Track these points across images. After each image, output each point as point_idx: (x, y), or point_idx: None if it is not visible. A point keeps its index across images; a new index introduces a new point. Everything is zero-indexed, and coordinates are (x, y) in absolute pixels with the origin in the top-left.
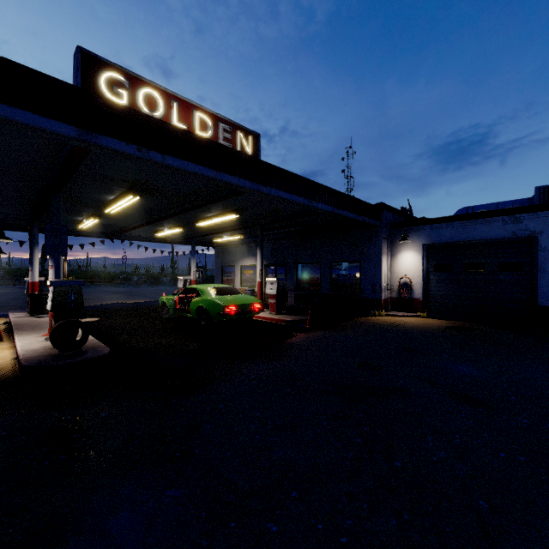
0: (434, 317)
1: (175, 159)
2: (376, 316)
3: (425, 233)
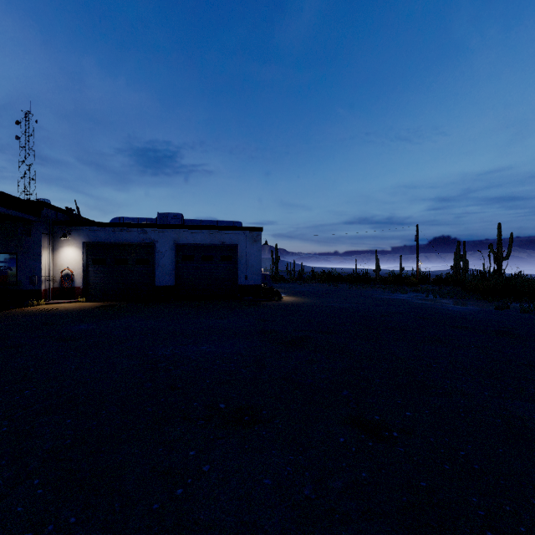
0: (93, 301)
1: None
2: (34, 306)
3: (85, 233)
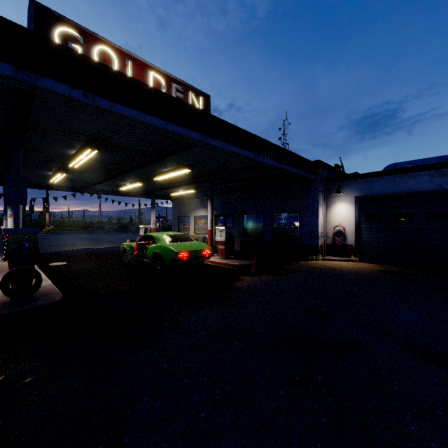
0: (365, 261)
1: (124, 108)
2: (313, 261)
3: (357, 187)
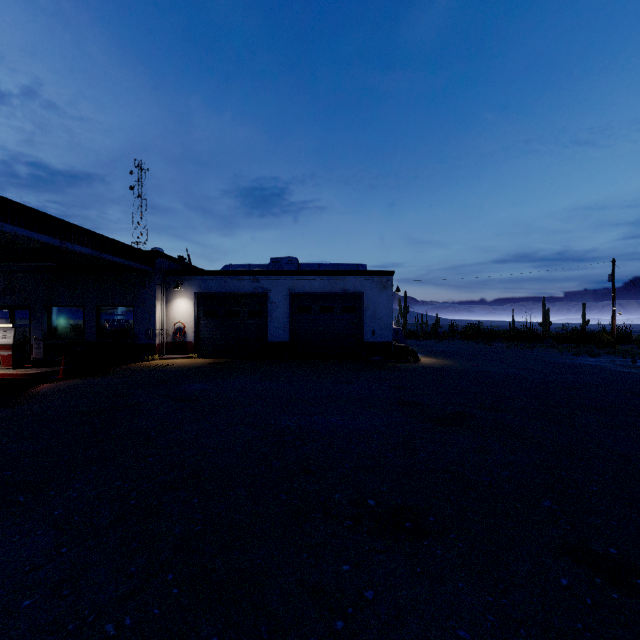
0: (204, 357)
1: None
2: (149, 361)
3: (196, 283)
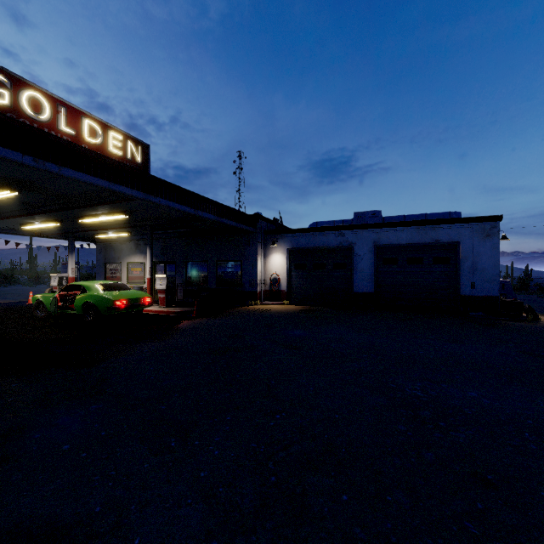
0: (295, 304)
1: (71, 171)
2: (253, 306)
3: (288, 240)
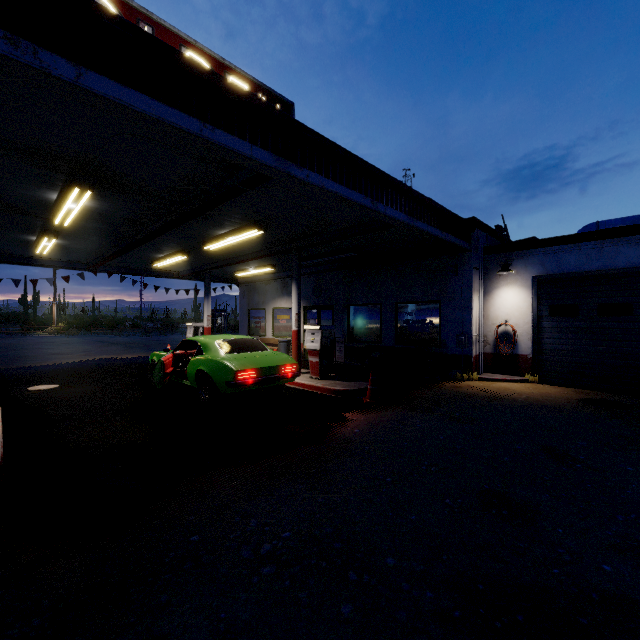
0: (550, 383)
1: (109, 82)
2: (464, 381)
3: (536, 260)
